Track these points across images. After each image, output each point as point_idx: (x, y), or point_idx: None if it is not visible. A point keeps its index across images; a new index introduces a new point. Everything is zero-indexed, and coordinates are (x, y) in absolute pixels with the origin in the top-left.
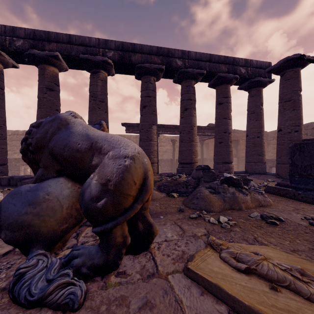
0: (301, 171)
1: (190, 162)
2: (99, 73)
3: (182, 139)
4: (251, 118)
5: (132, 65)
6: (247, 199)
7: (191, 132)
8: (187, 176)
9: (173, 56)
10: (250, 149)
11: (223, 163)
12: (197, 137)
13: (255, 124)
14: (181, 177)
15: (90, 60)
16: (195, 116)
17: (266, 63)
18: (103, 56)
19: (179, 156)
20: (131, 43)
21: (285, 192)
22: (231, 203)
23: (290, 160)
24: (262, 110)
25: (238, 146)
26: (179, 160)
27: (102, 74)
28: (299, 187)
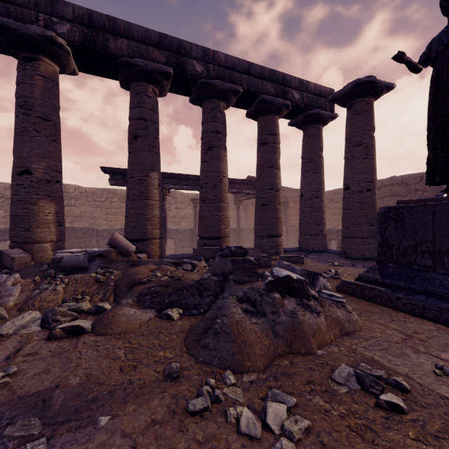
0: (399, 256)
1: (217, 236)
2: (39, 62)
3: (204, 198)
4: (308, 170)
5: (110, 57)
6: (319, 323)
7: (219, 187)
8: (210, 263)
9: (189, 55)
10: (307, 215)
11: (268, 236)
12: (232, 196)
13: (313, 179)
14: (196, 266)
15: (13, 30)
16: (225, 159)
17: (327, 89)
18: (47, 29)
19: (199, 226)
20: (108, 16)
21: (374, 294)
22: (289, 339)
23: (380, 237)
24: (322, 158)
25: (287, 210)
26: (200, 233)
27: (46, 65)
28: (398, 285)
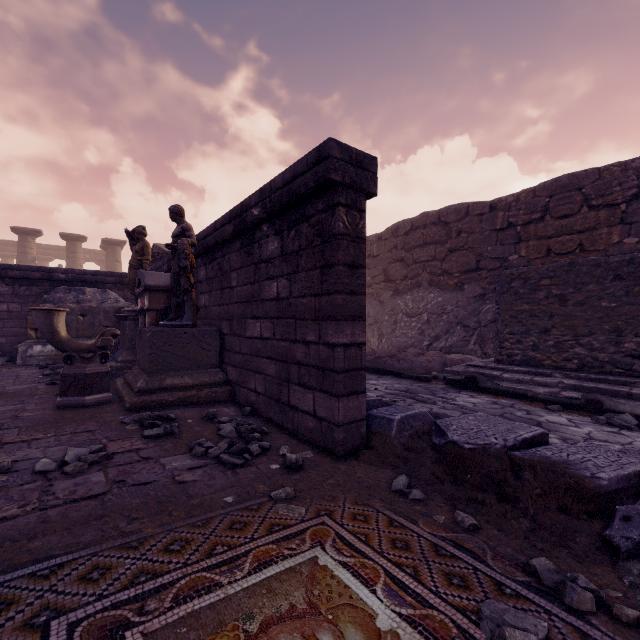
0: None
1: None
2: None
3: None
4: None
5: None
6: None
7: None
8: None
9: None
10: None
11: None
12: None
13: None
14: None
15: None
16: None
17: None
18: None
19: None
20: None
21: None
22: None
23: None
24: None
25: None
26: None
27: None
28: None
